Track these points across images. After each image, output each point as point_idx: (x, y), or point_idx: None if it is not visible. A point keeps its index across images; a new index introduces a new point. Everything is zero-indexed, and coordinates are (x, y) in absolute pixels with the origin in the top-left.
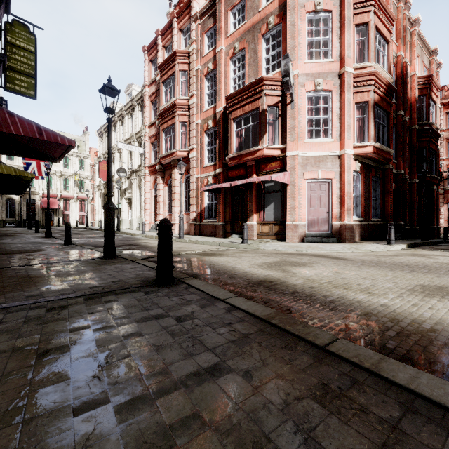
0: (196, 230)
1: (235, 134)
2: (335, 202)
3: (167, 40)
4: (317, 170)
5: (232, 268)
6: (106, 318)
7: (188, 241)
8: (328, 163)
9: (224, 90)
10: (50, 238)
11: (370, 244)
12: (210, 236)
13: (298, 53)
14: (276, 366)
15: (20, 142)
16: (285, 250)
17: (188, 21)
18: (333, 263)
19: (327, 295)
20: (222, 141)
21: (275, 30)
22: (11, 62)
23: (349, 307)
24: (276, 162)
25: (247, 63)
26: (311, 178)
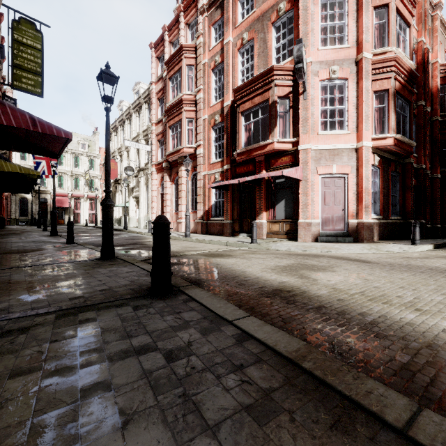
0: (203, 229)
1: (243, 128)
2: (352, 199)
3: (174, 35)
4: (332, 164)
5: (241, 272)
6: (70, 350)
7: (194, 240)
8: (344, 156)
9: (231, 83)
10: (56, 236)
11: (392, 244)
12: (218, 235)
13: (311, 40)
14: None
15: (18, 137)
16: (298, 250)
17: (195, 14)
18: (357, 267)
19: (363, 312)
20: (229, 136)
21: (286, 17)
22: (18, 60)
23: (400, 333)
24: (287, 156)
25: (256, 54)
26: (326, 173)
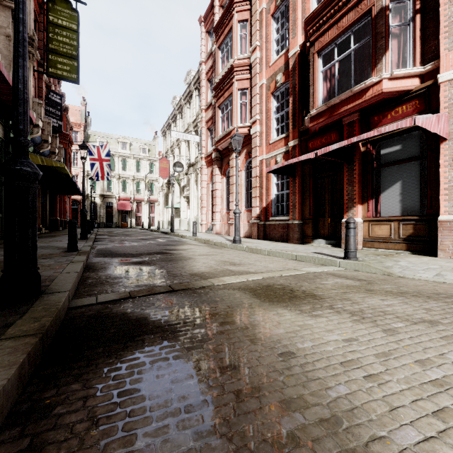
0: (260, 232)
1: (321, 76)
2: None
3: None
4: None
5: None
6: None
7: (245, 249)
8: None
9: (301, 20)
10: (82, 240)
11: None
12: (280, 241)
13: None
14: None
15: None
16: None
17: None
18: None
19: None
20: (297, 97)
21: None
22: (53, 44)
23: None
24: (407, 104)
25: None
26: None
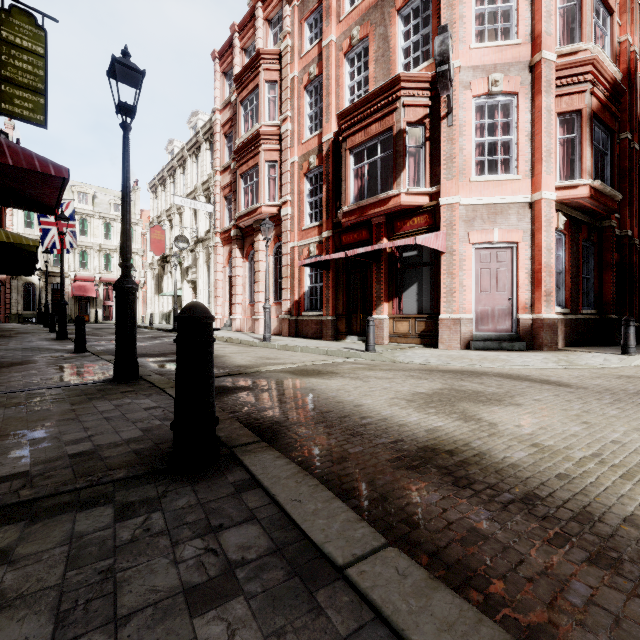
0: (292, 328)
1: (353, 174)
2: (524, 281)
3: (247, 38)
4: (492, 227)
5: (354, 407)
6: None
7: (277, 347)
8: (511, 215)
9: (334, 105)
10: (64, 340)
11: (590, 353)
12: (313, 338)
13: (459, 33)
14: None
15: None
16: (443, 363)
17: (279, 5)
18: (554, 395)
19: (632, 514)
20: (331, 187)
21: None
22: (8, 70)
23: None
24: (421, 216)
25: (372, 59)
26: (482, 242)
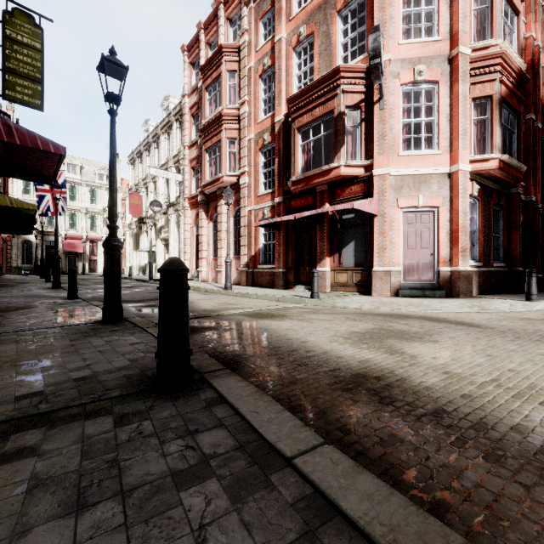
0: (249, 279)
1: (300, 149)
2: (444, 239)
3: (211, 34)
4: (417, 194)
5: (301, 343)
6: None
7: (237, 294)
8: (433, 184)
9: (285, 91)
10: (58, 289)
11: (499, 300)
12: (267, 287)
13: (390, 31)
14: None
15: None
16: (375, 308)
17: (238, 6)
18: (465, 334)
19: (518, 423)
20: (282, 160)
21: (356, 3)
22: (11, 62)
23: None
24: (357, 185)
25: (316, 52)
26: (409, 206)
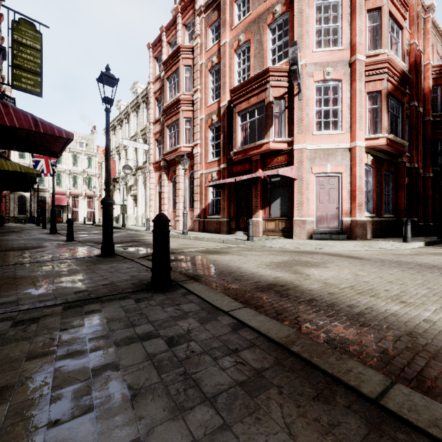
0: (200, 226)
1: (240, 128)
2: (346, 197)
3: (171, 36)
4: (326, 163)
5: (237, 268)
6: (79, 337)
7: (192, 238)
8: (338, 156)
9: (228, 83)
10: (55, 234)
11: (384, 241)
12: (215, 233)
13: (306, 42)
14: (311, 440)
15: (20, 136)
16: (293, 247)
17: (192, 16)
18: (349, 263)
19: (352, 304)
20: (226, 135)
21: (281, 19)
22: (18, 60)
23: (384, 323)
24: (282, 156)
25: (252, 55)
26: (320, 172)
